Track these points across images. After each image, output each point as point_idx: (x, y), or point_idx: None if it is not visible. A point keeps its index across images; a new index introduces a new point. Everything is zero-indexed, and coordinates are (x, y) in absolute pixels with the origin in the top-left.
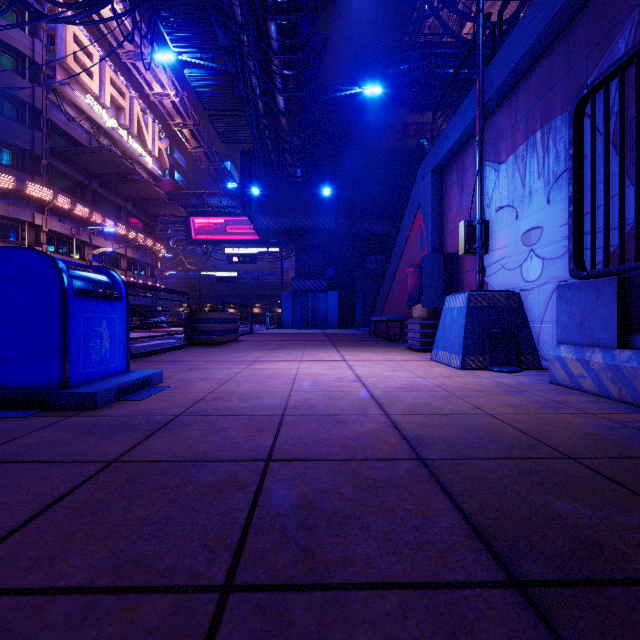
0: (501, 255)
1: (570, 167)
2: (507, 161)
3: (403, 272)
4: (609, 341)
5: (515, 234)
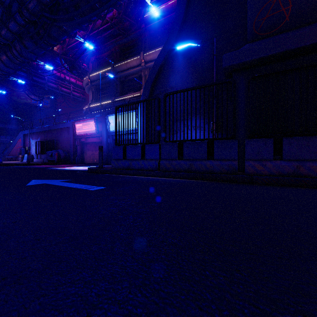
0: (33, 150)
1: (35, 146)
2: (33, 140)
3: (16, 148)
4: (37, 158)
5: (34, 148)
